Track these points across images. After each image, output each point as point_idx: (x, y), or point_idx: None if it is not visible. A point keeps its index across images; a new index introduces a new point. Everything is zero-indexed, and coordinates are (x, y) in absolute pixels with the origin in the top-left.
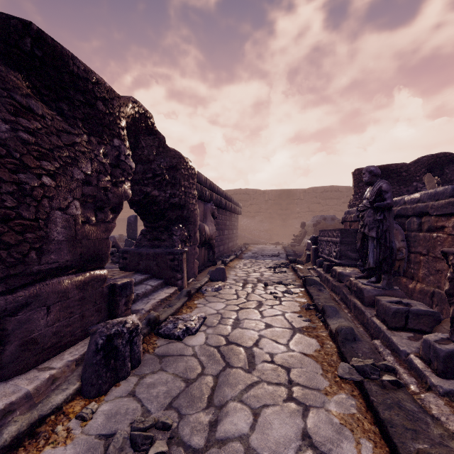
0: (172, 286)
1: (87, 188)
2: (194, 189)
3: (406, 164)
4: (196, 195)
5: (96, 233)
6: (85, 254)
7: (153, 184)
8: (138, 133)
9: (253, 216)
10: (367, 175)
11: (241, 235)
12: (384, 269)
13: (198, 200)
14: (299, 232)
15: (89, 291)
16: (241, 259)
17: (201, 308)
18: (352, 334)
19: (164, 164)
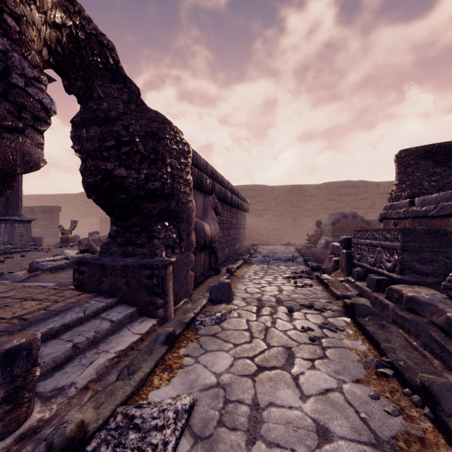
0: (148, 318)
1: None
2: (187, 172)
3: None
4: (190, 181)
5: None
6: None
7: (118, 158)
8: (91, 74)
9: (261, 214)
10: None
11: (248, 235)
12: None
13: (196, 190)
14: (314, 231)
15: None
16: (250, 264)
17: (188, 369)
18: None
19: (137, 127)
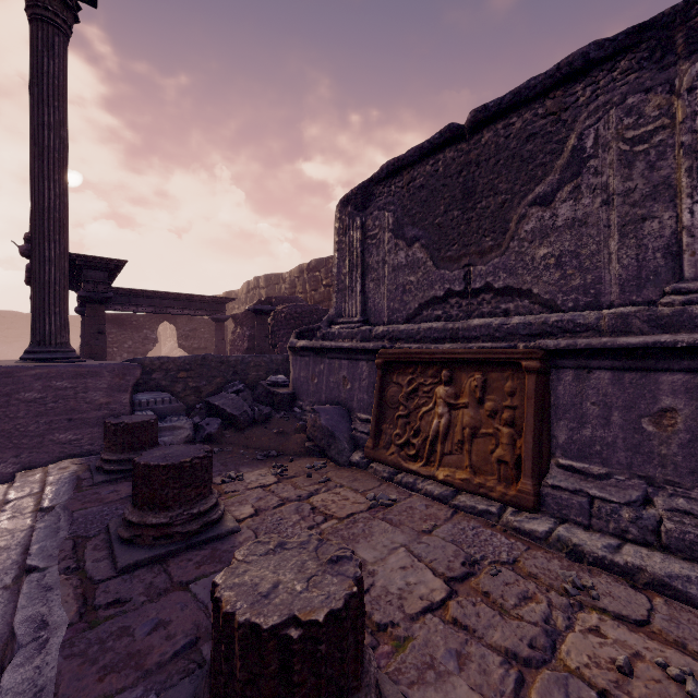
0: None
1: None
2: None
3: None
4: None
5: None
6: None
7: None
8: None
9: (12, 342)
10: None
11: None
12: None
13: None
14: None
15: None
16: None
17: None
18: None
19: None
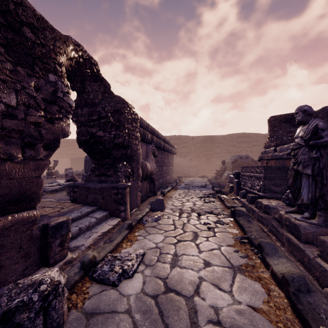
0: (115, 218)
1: (10, 121)
2: (136, 131)
3: (314, 111)
4: (138, 137)
5: (23, 171)
6: (5, 195)
7: (98, 126)
8: (84, 79)
9: (185, 156)
10: (300, 114)
11: (176, 170)
12: (320, 206)
13: (141, 142)
14: (220, 168)
15: (11, 237)
16: (176, 189)
17: (140, 241)
18: (306, 285)
19: (109, 107)
